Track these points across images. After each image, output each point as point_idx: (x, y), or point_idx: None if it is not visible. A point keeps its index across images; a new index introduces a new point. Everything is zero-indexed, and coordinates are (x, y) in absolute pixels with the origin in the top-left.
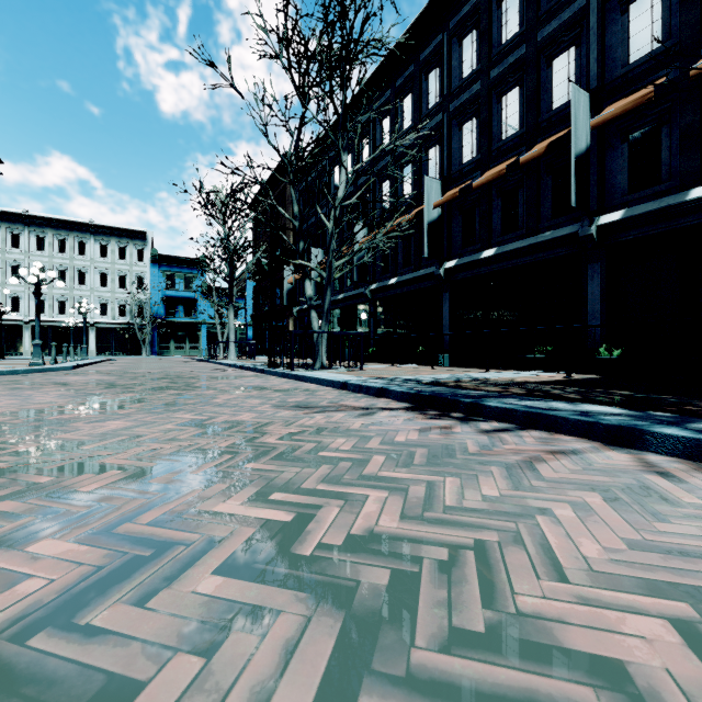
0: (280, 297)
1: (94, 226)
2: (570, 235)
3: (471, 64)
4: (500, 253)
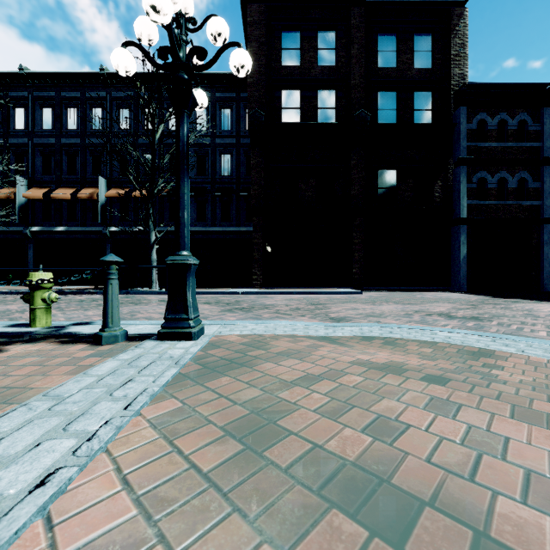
0: None
1: None
2: (100, 231)
3: (49, 124)
4: (67, 231)
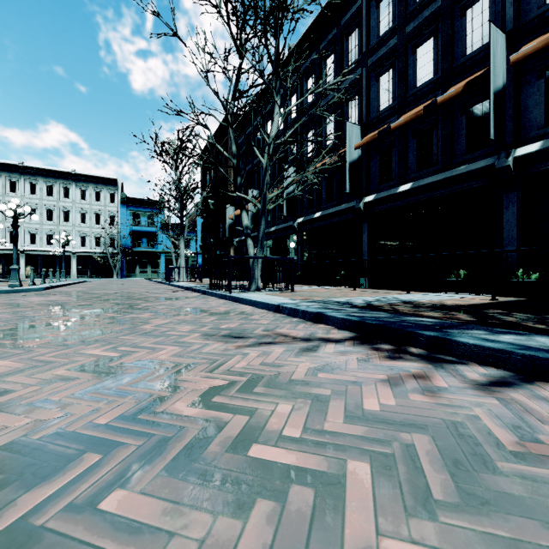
0: (223, 231)
1: (76, 175)
2: (486, 167)
3: (387, 22)
4: (416, 187)
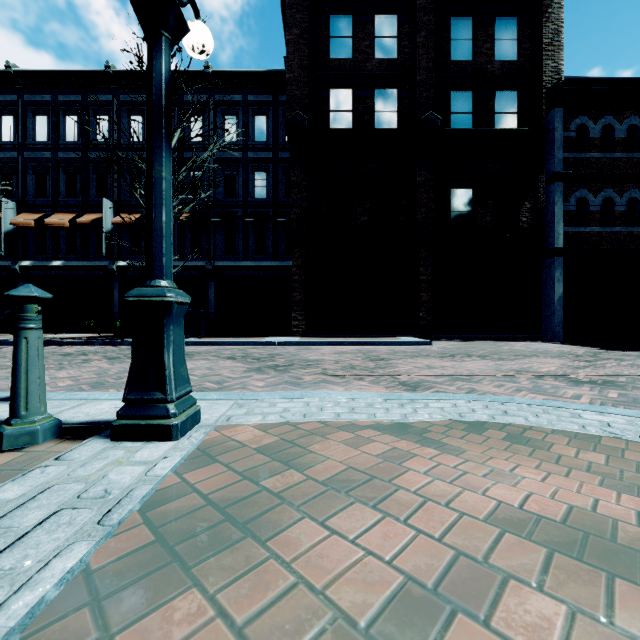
0: None
1: None
2: (105, 266)
3: (43, 135)
4: (65, 266)
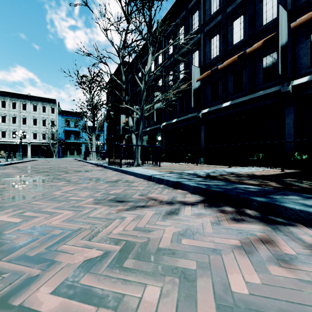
0: (119, 130)
1: (30, 96)
2: (275, 92)
3: (216, 6)
4: (233, 104)
